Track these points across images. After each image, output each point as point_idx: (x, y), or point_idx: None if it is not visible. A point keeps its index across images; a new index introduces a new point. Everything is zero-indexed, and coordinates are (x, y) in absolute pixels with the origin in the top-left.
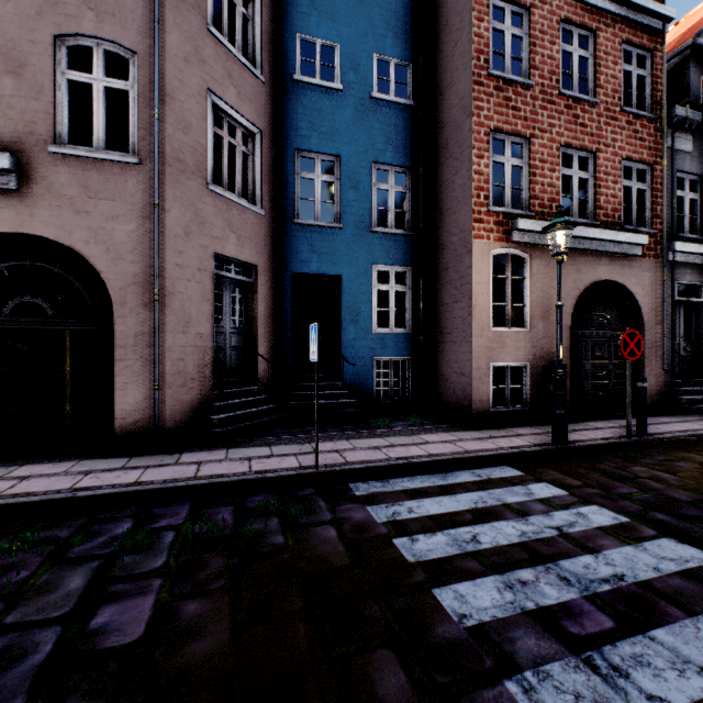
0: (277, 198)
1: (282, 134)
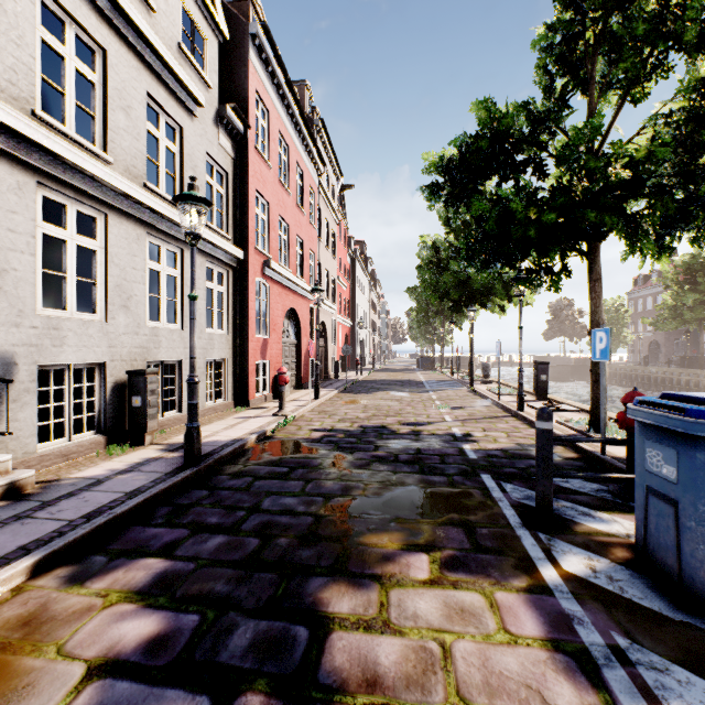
0: None
1: None
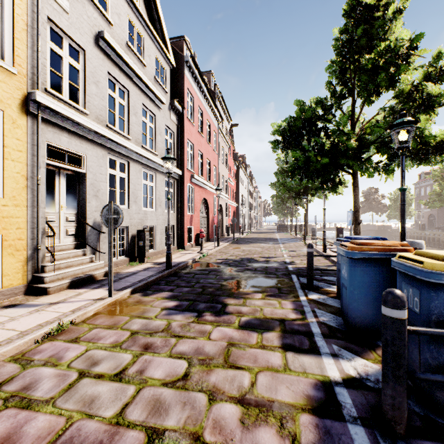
0: None
1: None
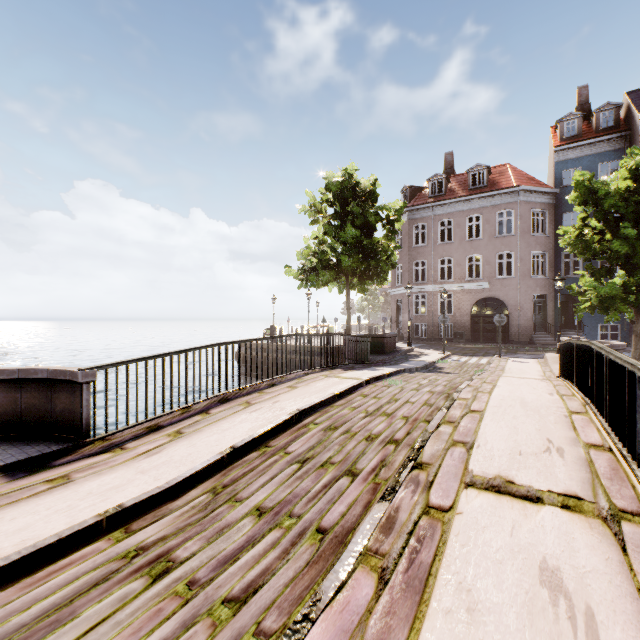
0: (553, 270)
1: (556, 249)
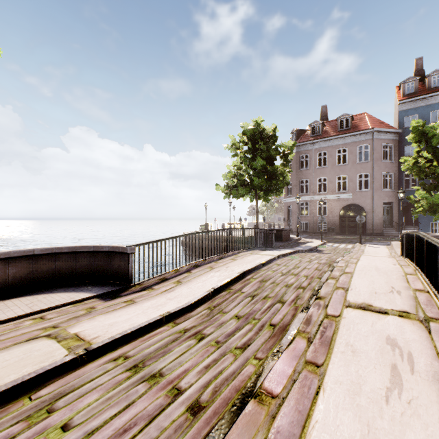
0: (398, 185)
1: (399, 170)
